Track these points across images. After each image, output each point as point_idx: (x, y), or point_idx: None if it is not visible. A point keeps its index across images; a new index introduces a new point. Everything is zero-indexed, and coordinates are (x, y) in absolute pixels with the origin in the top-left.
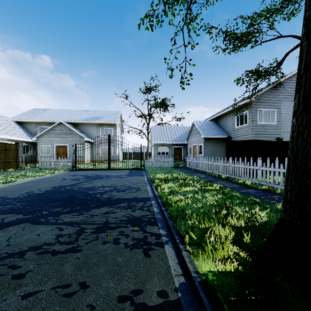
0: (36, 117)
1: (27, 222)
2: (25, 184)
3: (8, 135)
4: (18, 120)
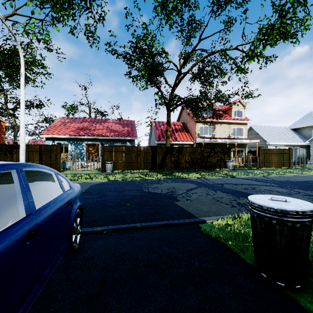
0: (310, 121)
1: (278, 187)
2: (288, 176)
3: (284, 141)
4: (293, 128)
